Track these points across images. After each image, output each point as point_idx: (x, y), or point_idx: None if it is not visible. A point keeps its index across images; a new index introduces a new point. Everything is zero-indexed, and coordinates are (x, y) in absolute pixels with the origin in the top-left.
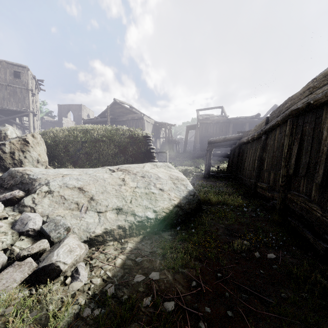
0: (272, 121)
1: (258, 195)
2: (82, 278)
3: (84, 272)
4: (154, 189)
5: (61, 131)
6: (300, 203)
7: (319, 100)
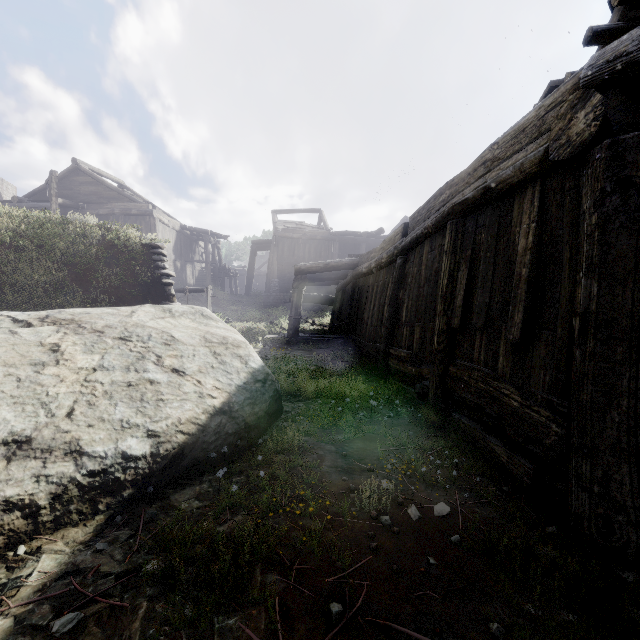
0: (415, 229)
1: (390, 372)
2: None
3: None
4: (156, 371)
5: None
6: (475, 382)
7: (508, 179)
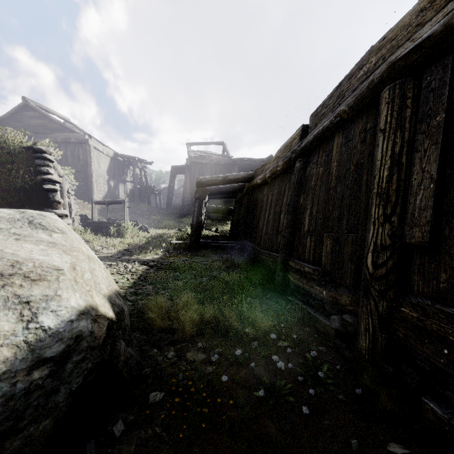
0: (320, 124)
1: (290, 287)
2: None
3: None
4: None
5: None
6: None
7: None
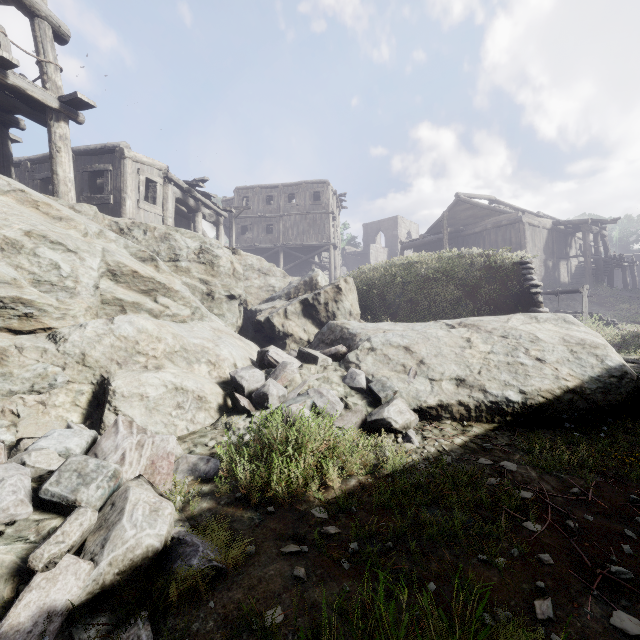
0: None
1: None
2: (414, 441)
3: (416, 438)
4: (524, 358)
5: (374, 270)
6: None
7: None
